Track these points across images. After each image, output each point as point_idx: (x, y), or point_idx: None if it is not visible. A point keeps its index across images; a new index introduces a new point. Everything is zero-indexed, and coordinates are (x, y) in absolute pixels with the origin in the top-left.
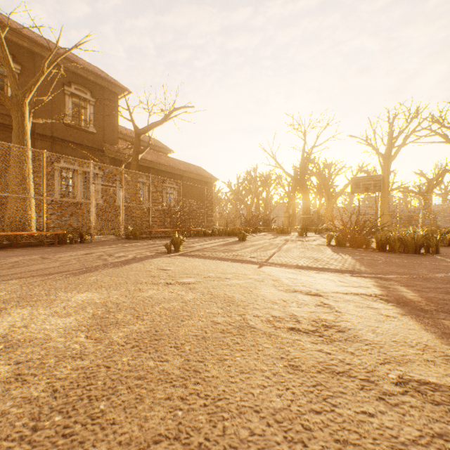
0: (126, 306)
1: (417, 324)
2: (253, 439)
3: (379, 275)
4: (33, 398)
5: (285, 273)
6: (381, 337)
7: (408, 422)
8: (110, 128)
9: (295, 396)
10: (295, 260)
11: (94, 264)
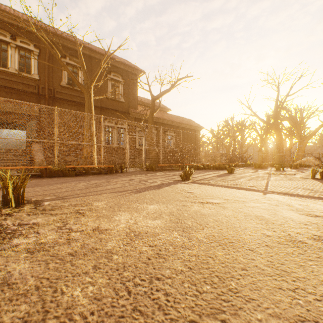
0: (187, 216)
1: None
2: None
3: None
4: (180, 270)
5: (293, 200)
6: None
7: None
8: (132, 98)
9: None
10: (292, 190)
11: (140, 186)
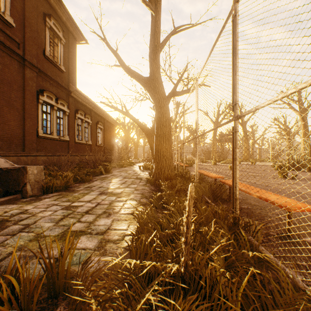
0: None
1: None
2: None
3: None
4: None
5: None
6: None
7: None
8: (72, 70)
9: None
10: None
11: None
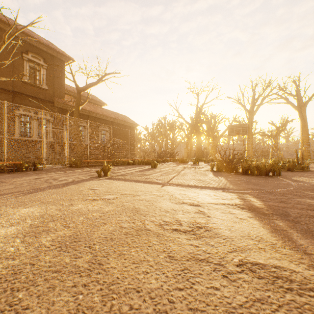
0: (58, 217)
1: (258, 223)
2: (131, 313)
3: (240, 190)
4: None
5: (178, 191)
6: (234, 233)
7: (240, 292)
8: (59, 86)
9: (168, 278)
10: (187, 181)
11: (41, 186)
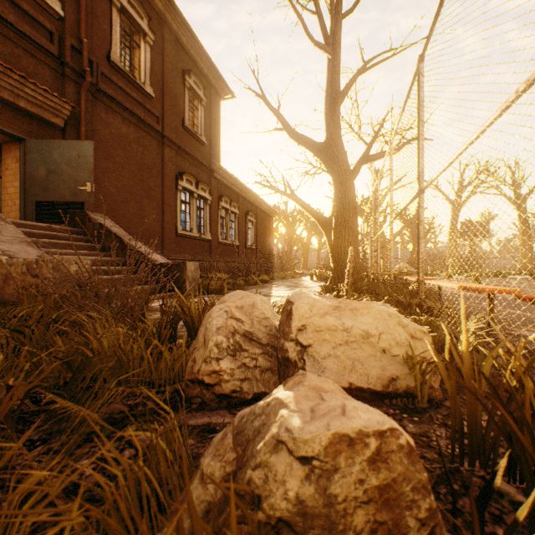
0: None
1: None
2: None
3: None
4: None
5: None
6: None
7: None
8: (215, 139)
9: None
10: None
11: None
